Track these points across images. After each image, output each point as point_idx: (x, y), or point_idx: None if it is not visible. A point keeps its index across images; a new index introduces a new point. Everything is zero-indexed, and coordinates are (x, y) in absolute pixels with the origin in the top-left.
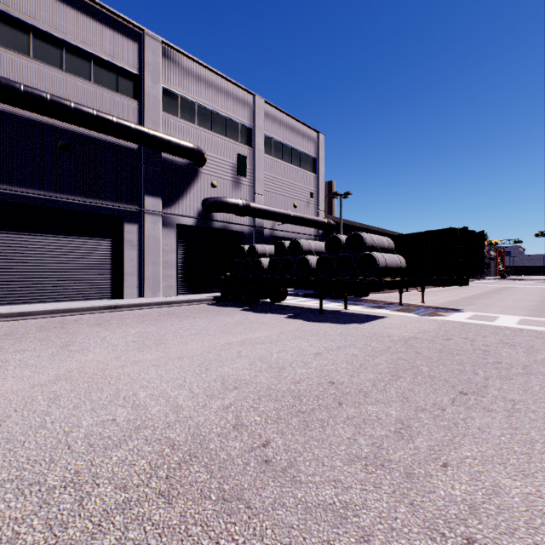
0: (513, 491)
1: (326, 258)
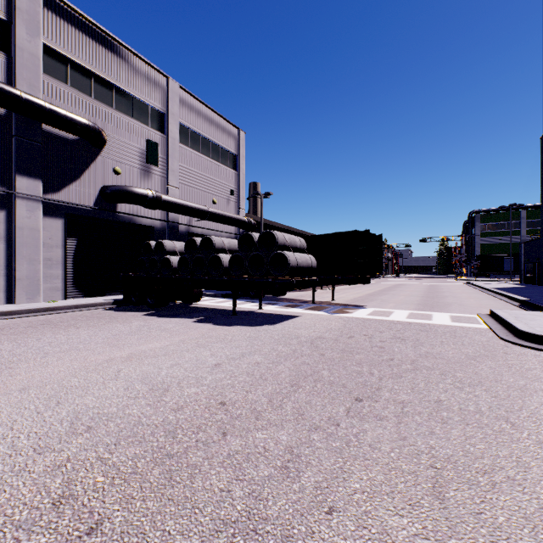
0: (400, 536)
1: (240, 257)
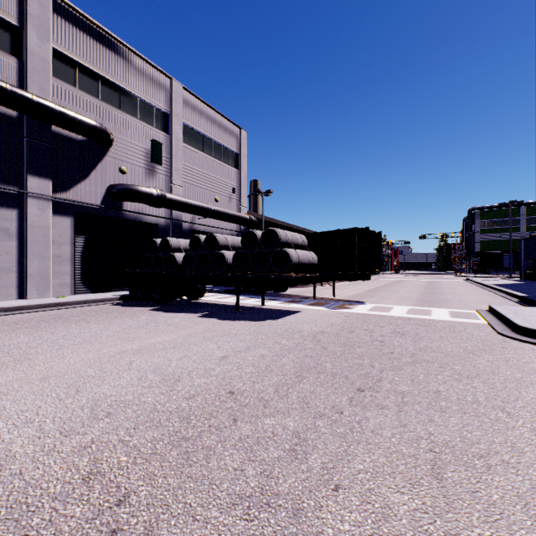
0: (401, 510)
1: (243, 254)
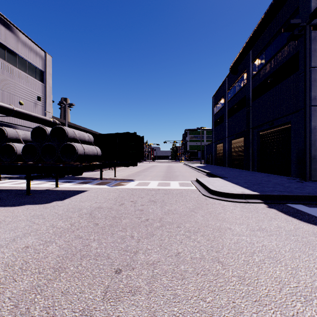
0: None
1: (34, 146)
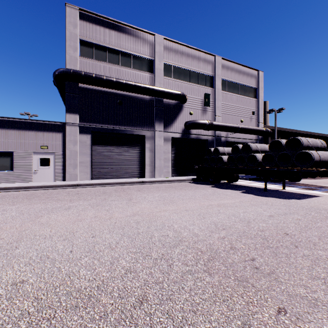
0: None
1: (269, 155)
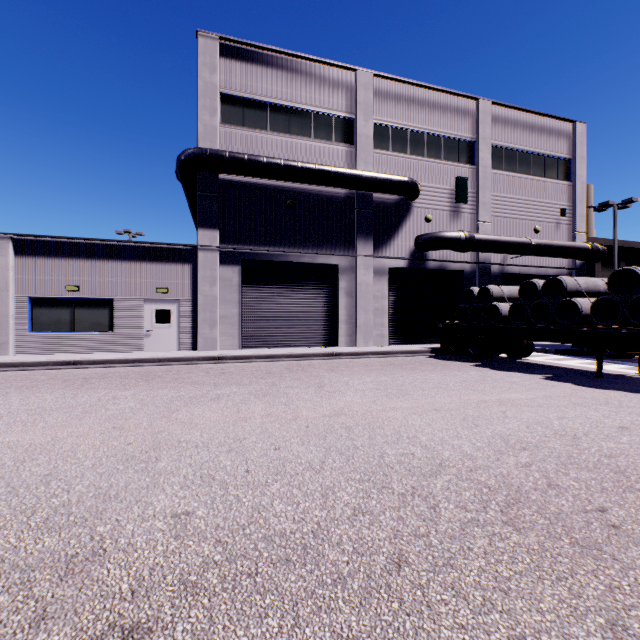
0: None
1: (608, 300)
